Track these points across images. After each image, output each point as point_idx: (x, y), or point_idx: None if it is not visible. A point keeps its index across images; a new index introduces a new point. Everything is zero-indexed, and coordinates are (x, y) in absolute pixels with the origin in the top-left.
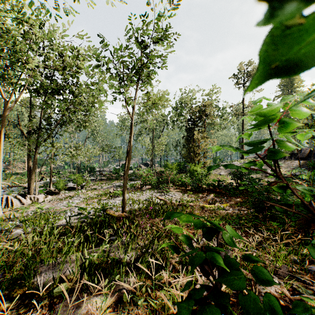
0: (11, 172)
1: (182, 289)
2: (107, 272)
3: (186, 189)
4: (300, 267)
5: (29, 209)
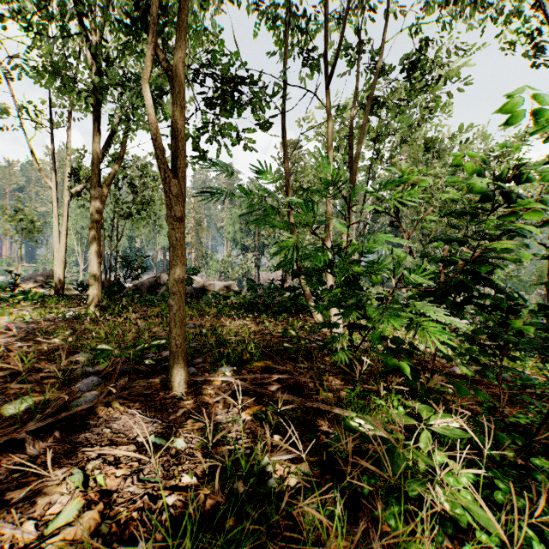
0: None
1: None
2: None
3: None
4: None
5: None
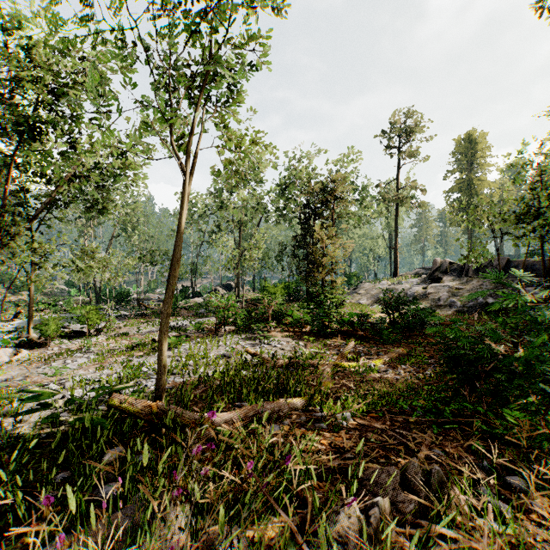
0: None
1: None
2: None
3: (302, 331)
4: None
5: None
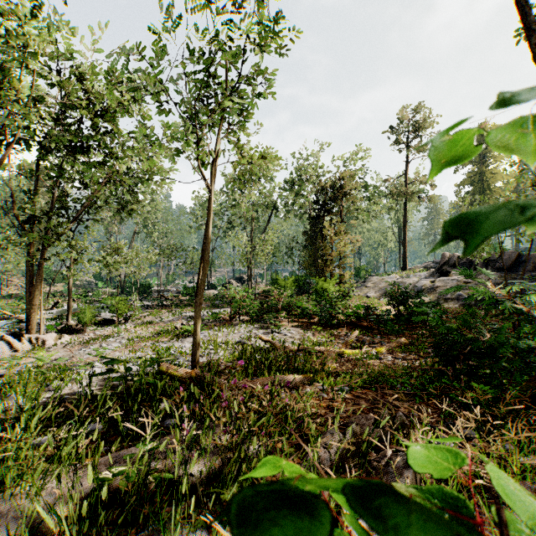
0: (0, 294)
1: None
2: (140, 520)
3: (310, 322)
4: None
5: (27, 361)
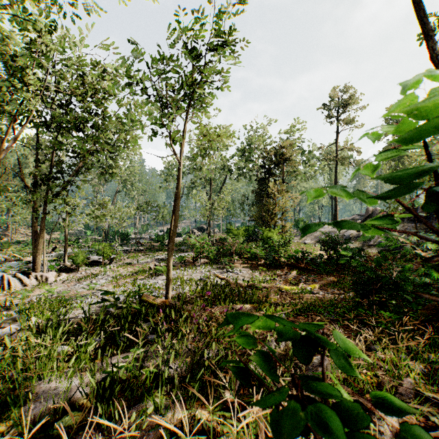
0: (10, 240)
1: (255, 421)
2: (138, 394)
3: (258, 263)
4: (430, 380)
5: (34, 293)
